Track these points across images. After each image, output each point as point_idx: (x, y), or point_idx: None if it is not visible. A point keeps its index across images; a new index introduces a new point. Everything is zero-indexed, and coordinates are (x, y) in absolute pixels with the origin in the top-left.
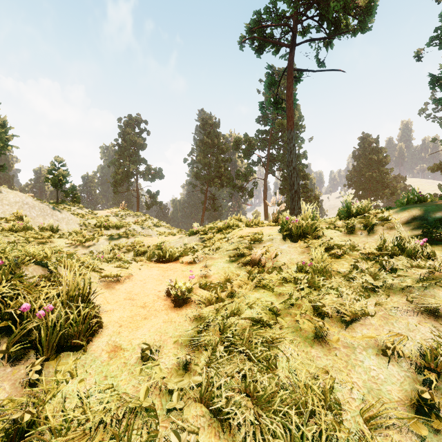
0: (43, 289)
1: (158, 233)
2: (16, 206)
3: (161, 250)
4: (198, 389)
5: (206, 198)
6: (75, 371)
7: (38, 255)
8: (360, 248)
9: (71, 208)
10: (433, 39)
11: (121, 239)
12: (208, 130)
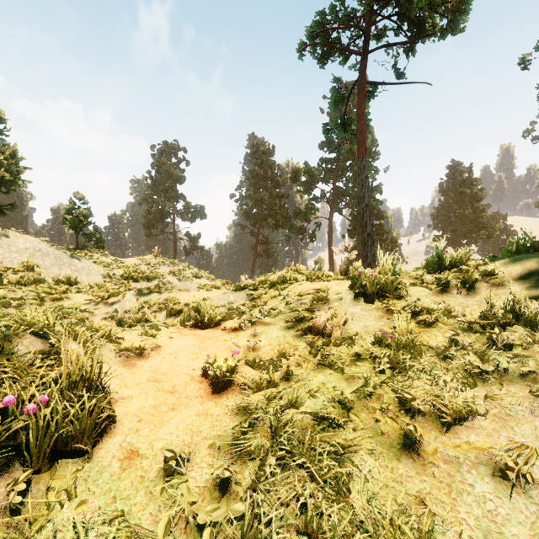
0: (39, 371)
1: (198, 285)
2: (26, 254)
3: (198, 311)
4: (240, 523)
5: (257, 242)
6: (74, 490)
7: (36, 323)
8: (457, 313)
9: (94, 255)
10: None
11: (152, 295)
12: (260, 158)
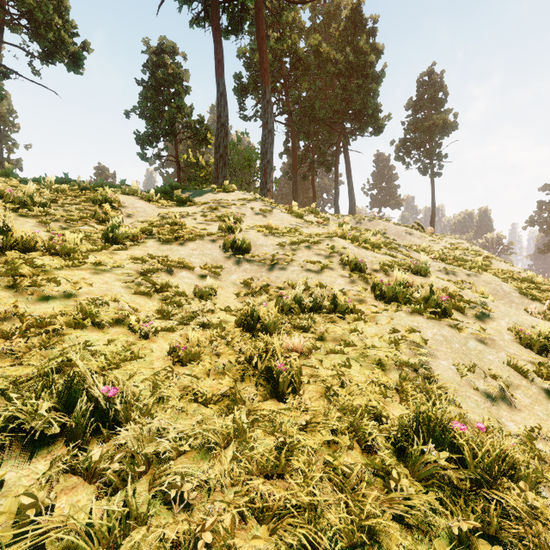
0: None
1: None
2: None
3: None
4: None
5: None
6: None
7: None
8: None
9: None
10: (135, 108)
11: None
12: None
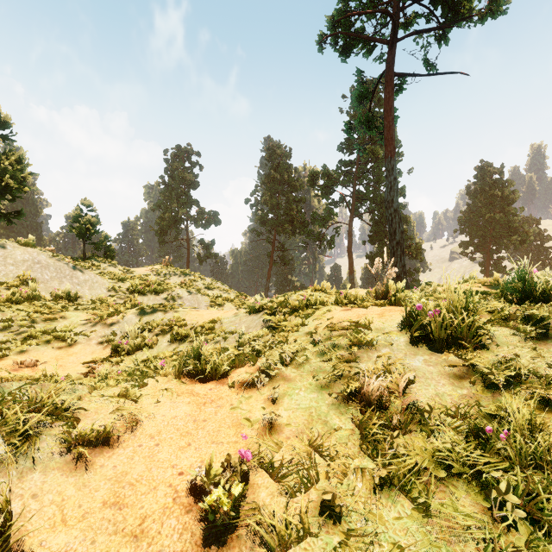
0: None
1: (210, 299)
2: (23, 267)
3: (200, 353)
4: None
5: (273, 249)
6: None
7: None
8: None
9: (101, 265)
10: None
11: (155, 315)
12: (276, 162)
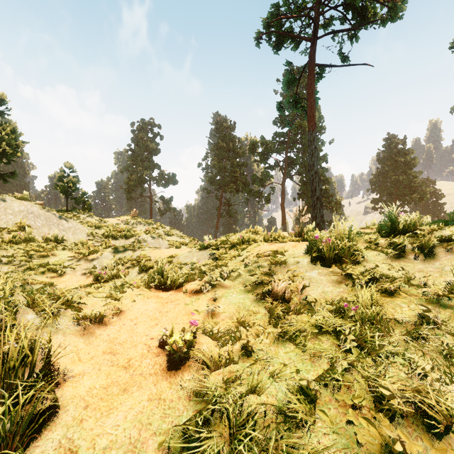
0: None
1: (169, 242)
2: (20, 216)
3: (163, 273)
4: None
5: (220, 204)
6: None
7: None
8: (419, 281)
9: (80, 216)
10: None
11: (126, 252)
12: (223, 133)
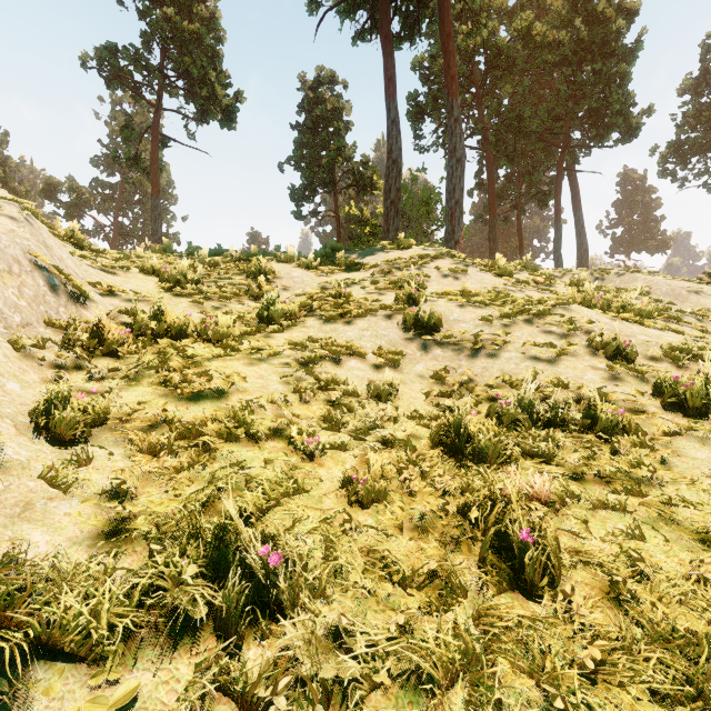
0: None
1: None
2: None
3: None
4: None
5: None
6: None
7: None
8: None
9: None
10: (290, 159)
11: None
12: None
